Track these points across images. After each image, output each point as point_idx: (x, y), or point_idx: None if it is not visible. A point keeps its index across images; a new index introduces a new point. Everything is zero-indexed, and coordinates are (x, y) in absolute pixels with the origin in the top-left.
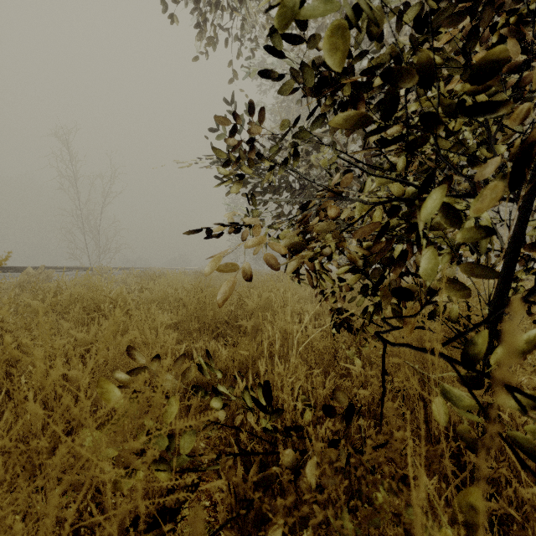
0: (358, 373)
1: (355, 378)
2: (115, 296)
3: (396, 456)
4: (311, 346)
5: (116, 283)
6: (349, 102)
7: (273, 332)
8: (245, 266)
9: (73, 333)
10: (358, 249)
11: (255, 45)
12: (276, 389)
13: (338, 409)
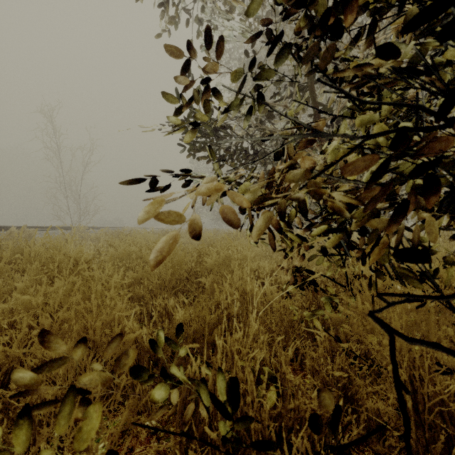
0: (322, 338)
1: (320, 345)
2: (75, 255)
3: (377, 447)
4: (268, 302)
5: (92, 240)
6: (332, 9)
7: (231, 291)
8: (196, 222)
9: (17, 296)
10: (347, 198)
11: (213, 18)
12: (236, 371)
13: (310, 394)
